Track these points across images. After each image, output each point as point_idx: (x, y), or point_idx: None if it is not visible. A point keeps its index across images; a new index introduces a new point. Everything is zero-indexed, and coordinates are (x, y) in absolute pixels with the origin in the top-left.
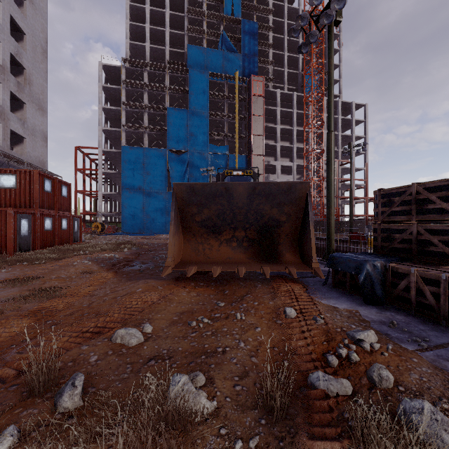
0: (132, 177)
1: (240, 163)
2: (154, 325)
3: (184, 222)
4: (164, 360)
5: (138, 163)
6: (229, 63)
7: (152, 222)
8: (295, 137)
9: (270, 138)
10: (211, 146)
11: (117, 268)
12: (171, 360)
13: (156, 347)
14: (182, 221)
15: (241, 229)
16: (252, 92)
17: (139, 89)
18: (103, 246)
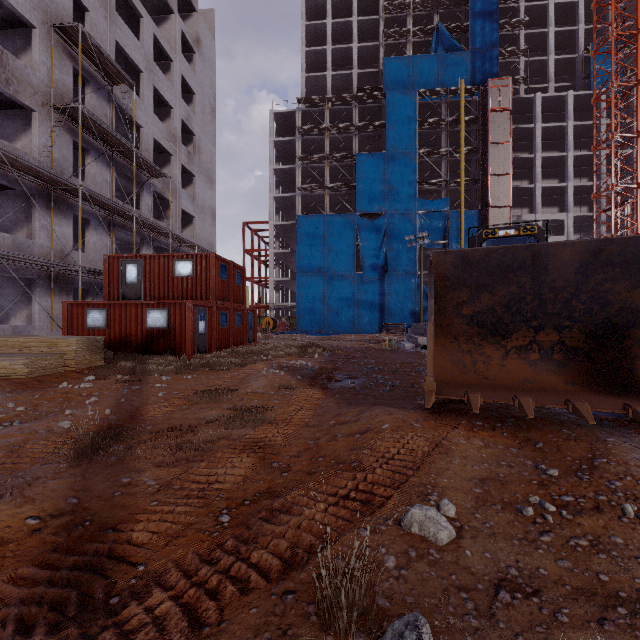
0: (310, 256)
1: (469, 223)
2: (450, 500)
3: (441, 316)
4: (527, 595)
5: (317, 237)
6: (448, 70)
7: (335, 317)
8: (570, 168)
9: (520, 177)
10: (420, 201)
11: (320, 383)
12: (543, 599)
13: (487, 556)
14: (438, 315)
15: (552, 328)
16: (490, 107)
17: (319, 136)
18: (286, 349)
